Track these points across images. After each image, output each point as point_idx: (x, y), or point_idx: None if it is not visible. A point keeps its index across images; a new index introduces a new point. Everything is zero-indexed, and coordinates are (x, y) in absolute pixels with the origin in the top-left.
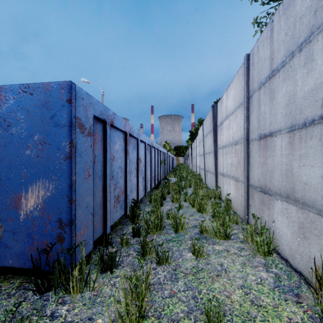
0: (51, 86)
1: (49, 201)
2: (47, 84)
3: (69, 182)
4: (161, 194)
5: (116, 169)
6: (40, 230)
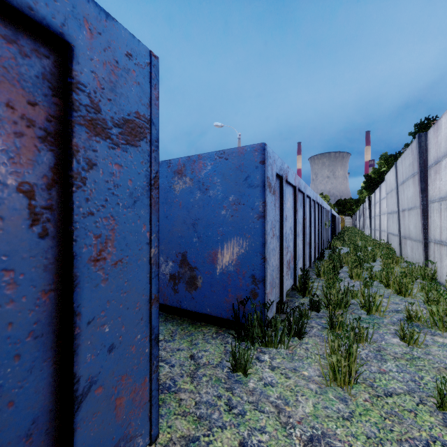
0: (244, 150)
1: (243, 257)
2: (241, 148)
3: (262, 240)
4: (332, 266)
5: (288, 231)
6: (234, 284)
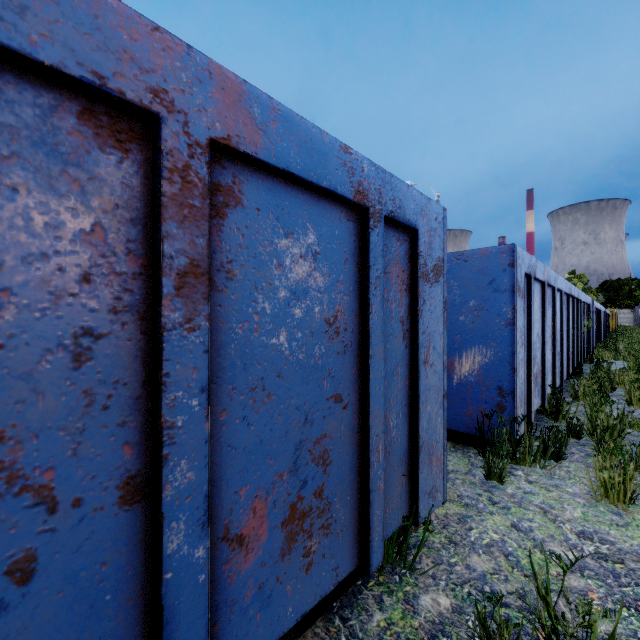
0: (489, 251)
1: (486, 367)
2: (484, 250)
3: (511, 350)
4: (598, 386)
5: (535, 338)
6: (475, 396)
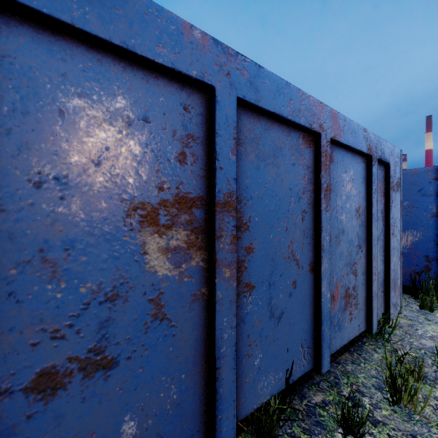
0: (418, 171)
1: (416, 243)
2: (415, 170)
3: (435, 232)
4: None
5: None
6: (408, 261)
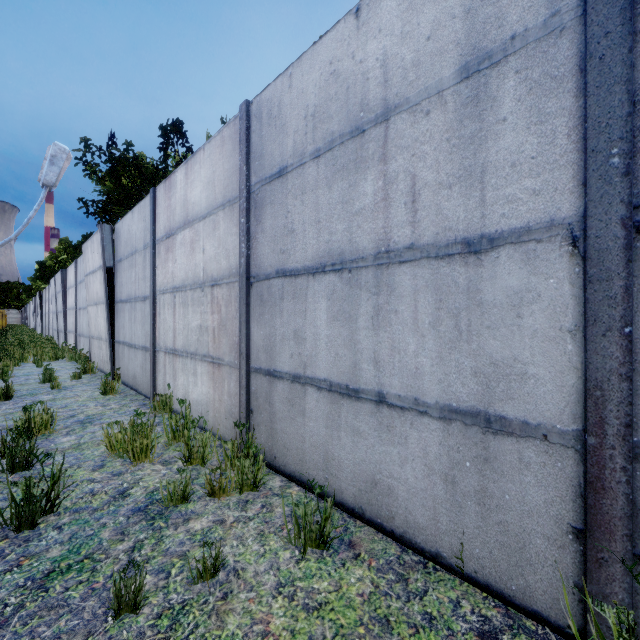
0: None
1: None
2: None
3: None
4: None
5: None
6: None
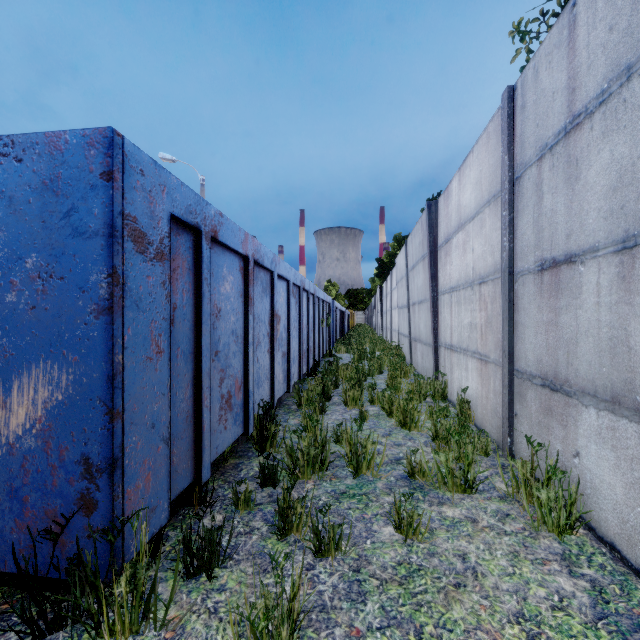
0: (64, 141)
1: (60, 413)
2: (56, 136)
3: (107, 369)
4: (322, 387)
5: (225, 337)
6: (38, 482)
